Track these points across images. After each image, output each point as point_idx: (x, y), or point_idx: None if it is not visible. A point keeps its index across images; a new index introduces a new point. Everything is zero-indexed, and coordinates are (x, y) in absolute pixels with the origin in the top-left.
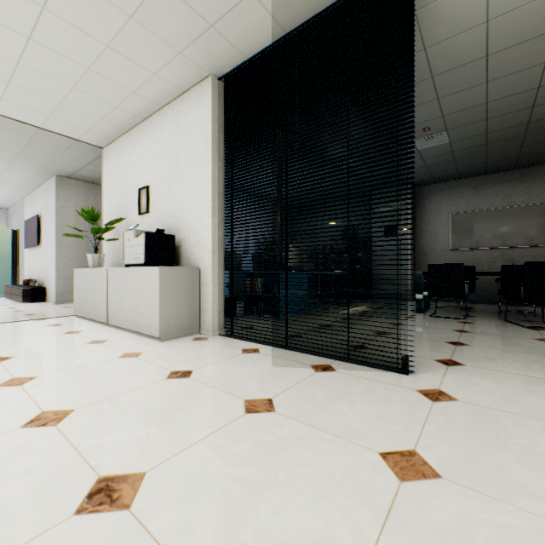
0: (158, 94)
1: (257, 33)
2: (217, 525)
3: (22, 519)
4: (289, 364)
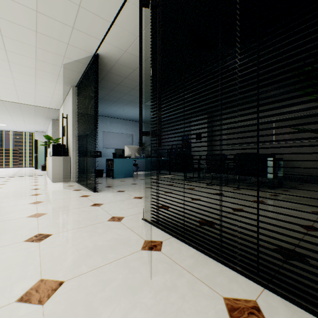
0: (62, 93)
1: (74, 75)
2: None
3: None
4: (71, 189)
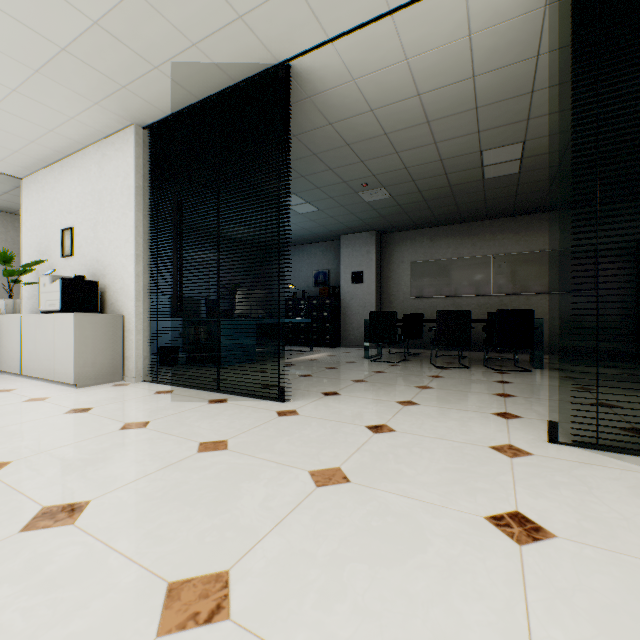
0: (80, 135)
1: (171, 97)
2: (53, 476)
3: None
4: (191, 399)
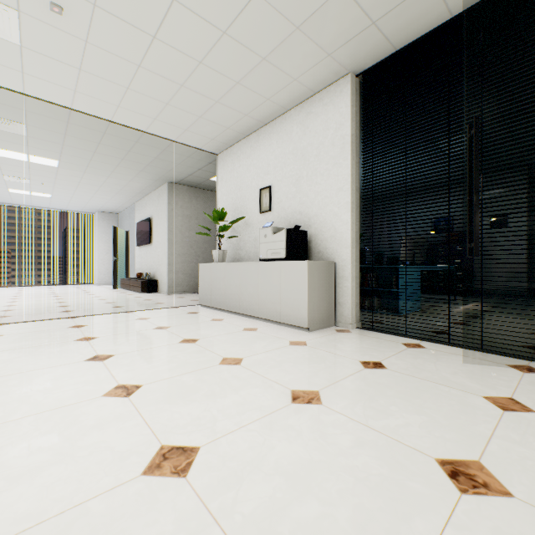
0: (289, 99)
1: (419, 22)
2: None
3: (415, 490)
4: (478, 361)
